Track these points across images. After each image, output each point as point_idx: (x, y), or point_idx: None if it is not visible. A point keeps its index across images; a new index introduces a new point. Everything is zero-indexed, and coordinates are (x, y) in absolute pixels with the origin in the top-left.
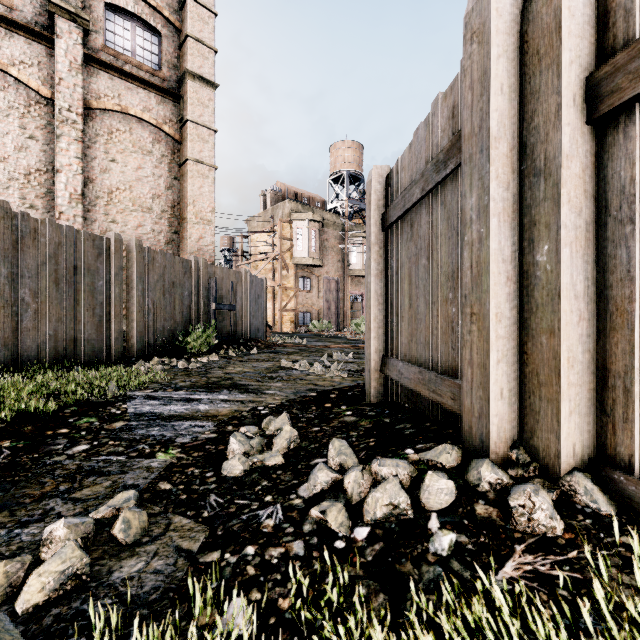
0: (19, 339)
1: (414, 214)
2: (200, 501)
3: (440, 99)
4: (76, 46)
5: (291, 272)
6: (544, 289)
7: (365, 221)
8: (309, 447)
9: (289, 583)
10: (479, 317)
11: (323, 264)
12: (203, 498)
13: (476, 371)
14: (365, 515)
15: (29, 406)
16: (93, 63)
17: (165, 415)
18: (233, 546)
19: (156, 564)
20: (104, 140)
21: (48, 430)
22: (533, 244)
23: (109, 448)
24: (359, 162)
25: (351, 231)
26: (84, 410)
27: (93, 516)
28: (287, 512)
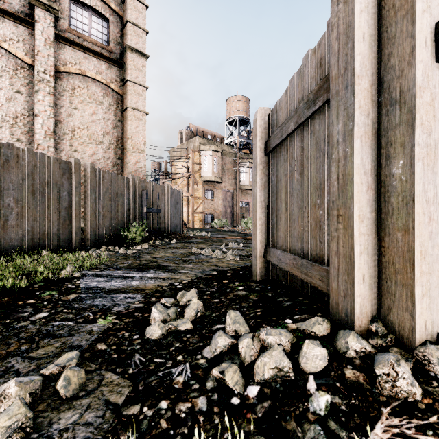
0: (6, 233)
1: (289, 141)
2: (127, 360)
3: (310, 54)
4: (49, 28)
5: (200, 186)
6: (399, 195)
7: (251, 151)
8: (211, 315)
9: (194, 437)
10: (344, 218)
11: (222, 181)
12: (129, 357)
13: (342, 260)
14: (255, 376)
15: (7, 283)
16: (61, 40)
17: (107, 289)
18: (150, 400)
19: (88, 416)
20: (69, 94)
21: (19, 301)
22: (389, 160)
23: (63, 315)
24: (247, 110)
25: (241, 158)
26: (48, 285)
27: (43, 373)
28: (194, 370)
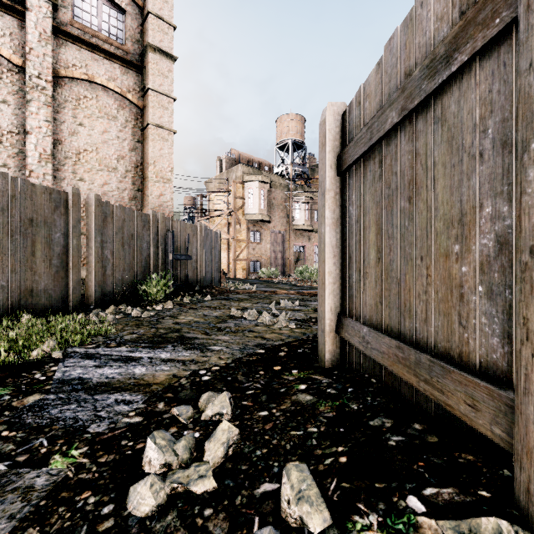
0: None
1: (385, 146)
2: None
3: None
4: (45, 19)
5: (243, 226)
6: None
7: (307, 183)
8: (254, 454)
9: None
10: None
11: (271, 219)
12: None
13: None
14: None
15: None
16: (62, 35)
17: (92, 383)
18: None
19: None
20: (72, 106)
21: None
22: None
23: None
24: (302, 132)
25: (295, 191)
26: (4, 376)
27: None
28: None
